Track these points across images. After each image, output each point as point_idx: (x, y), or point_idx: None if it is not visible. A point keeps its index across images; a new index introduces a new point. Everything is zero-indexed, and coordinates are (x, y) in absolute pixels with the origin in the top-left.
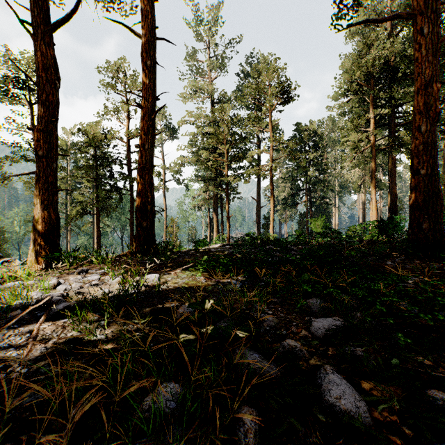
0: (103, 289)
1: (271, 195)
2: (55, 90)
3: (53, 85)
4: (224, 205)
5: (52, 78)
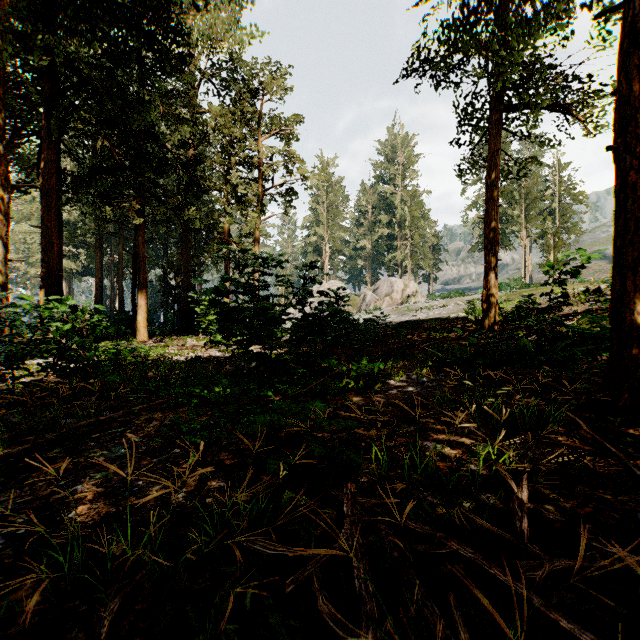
0: None
1: None
2: None
3: None
4: None
5: None
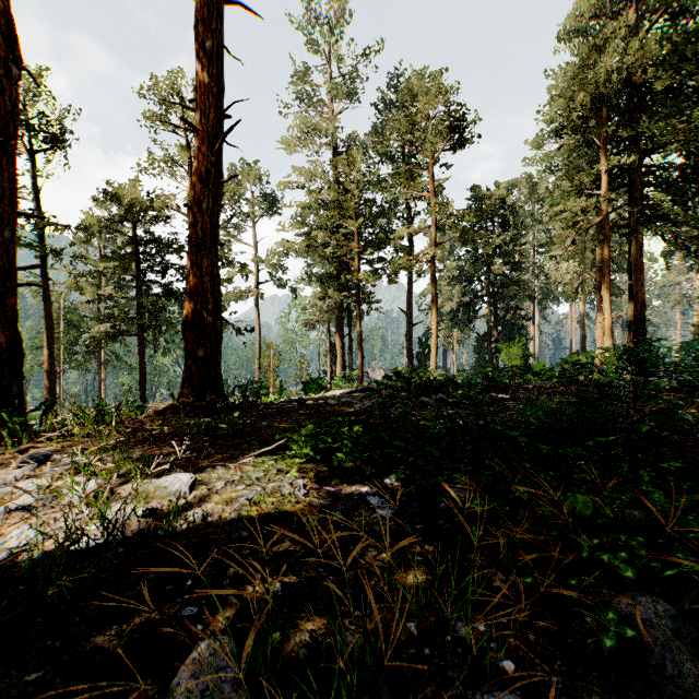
0: (20, 532)
1: (433, 304)
2: (10, 82)
3: (3, 69)
4: (353, 321)
5: (1, 56)
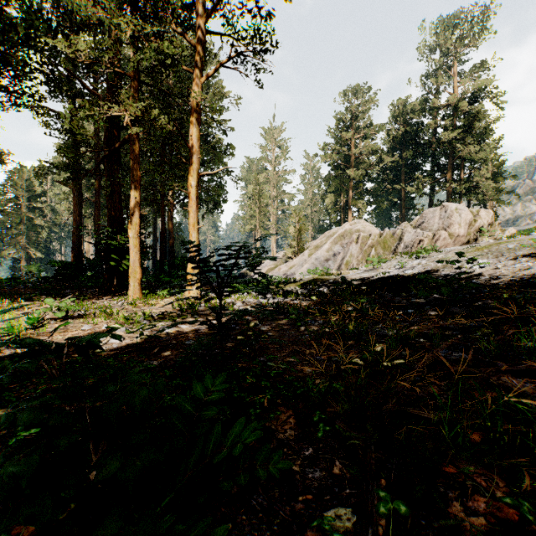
0: None
1: None
2: None
3: None
4: None
5: None
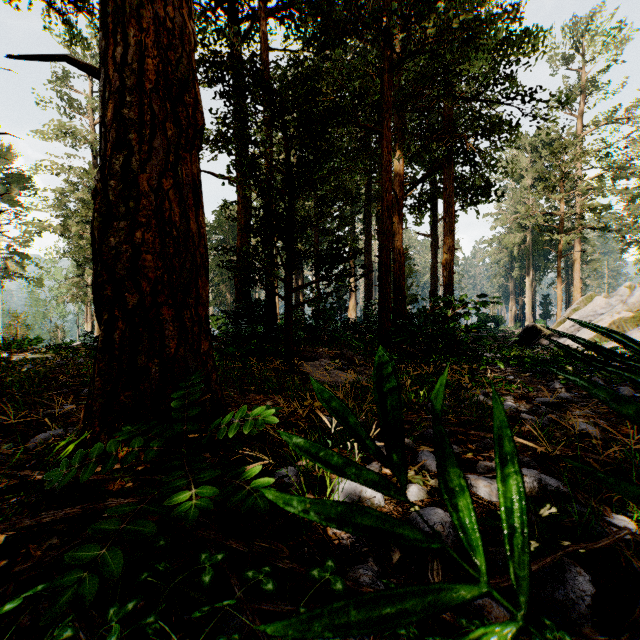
0: None
1: None
2: None
3: None
4: None
5: None
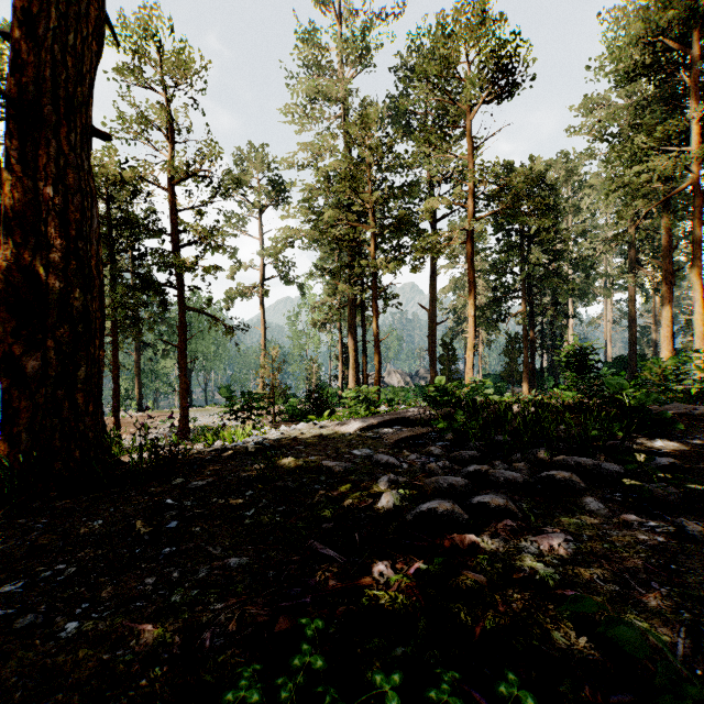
0: None
1: (469, 295)
2: None
3: None
4: (368, 320)
5: None
